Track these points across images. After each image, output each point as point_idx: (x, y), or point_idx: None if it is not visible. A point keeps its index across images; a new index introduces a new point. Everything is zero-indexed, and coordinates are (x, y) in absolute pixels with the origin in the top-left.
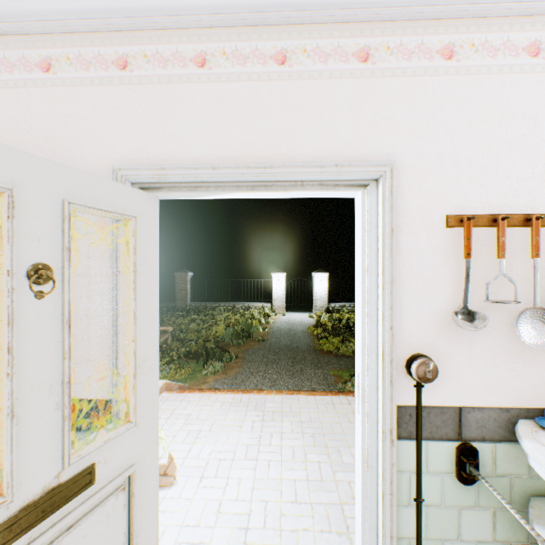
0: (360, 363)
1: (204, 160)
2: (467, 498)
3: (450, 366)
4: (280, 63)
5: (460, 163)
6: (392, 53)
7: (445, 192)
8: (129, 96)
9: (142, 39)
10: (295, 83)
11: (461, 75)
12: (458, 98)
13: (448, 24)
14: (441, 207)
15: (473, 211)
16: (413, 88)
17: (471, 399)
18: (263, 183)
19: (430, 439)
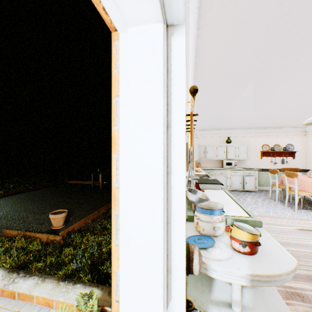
0: (161, 311)
1: None
2: None
3: None
4: None
5: None
6: None
7: None
8: None
9: None
10: None
11: None
12: None
13: None
14: None
15: None
16: None
17: None
18: None
19: None
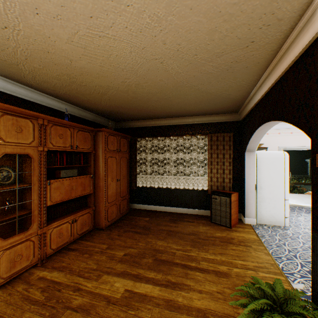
0: None
1: (291, 146)
2: None
3: None
4: (303, 133)
5: None
6: None
7: None
8: (280, 137)
9: (282, 130)
10: (306, 136)
11: None
12: None
13: None
14: None
15: None
16: None
17: None
18: (300, 148)
19: None
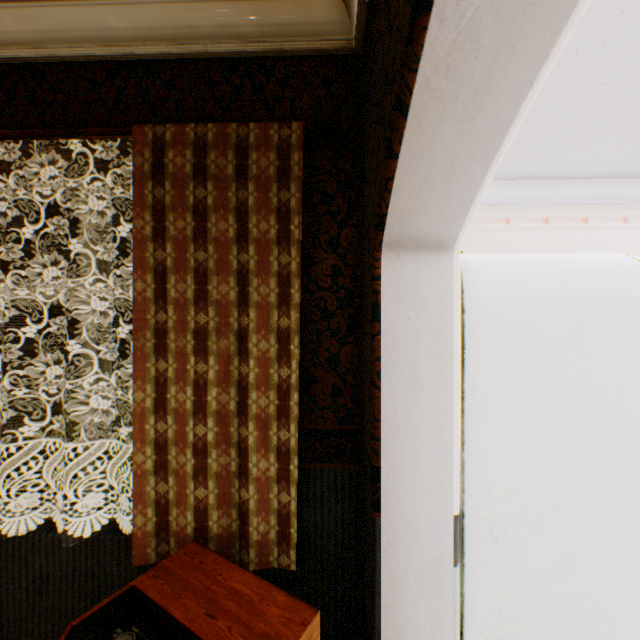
0: None
1: None
2: None
3: None
4: (584, 222)
5: None
6: (637, 219)
7: None
8: (509, 237)
9: (516, 210)
10: (591, 232)
11: None
12: None
13: None
14: None
15: None
16: None
17: None
18: None
19: None
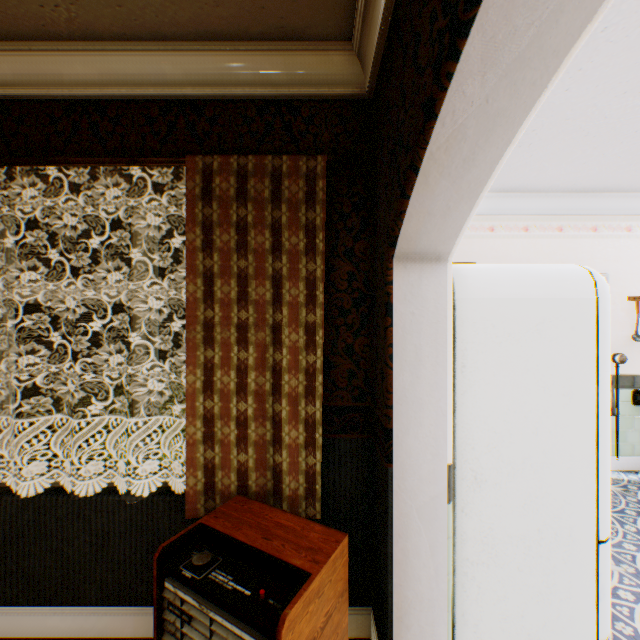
0: None
1: None
2: (636, 412)
3: (629, 358)
4: (559, 231)
5: (633, 274)
6: (605, 228)
7: (627, 287)
8: (494, 243)
9: (499, 219)
10: (565, 240)
11: (633, 238)
12: (632, 248)
13: (628, 217)
14: (625, 293)
15: (638, 294)
16: (614, 243)
17: (637, 371)
18: None
19: (621, 388)
